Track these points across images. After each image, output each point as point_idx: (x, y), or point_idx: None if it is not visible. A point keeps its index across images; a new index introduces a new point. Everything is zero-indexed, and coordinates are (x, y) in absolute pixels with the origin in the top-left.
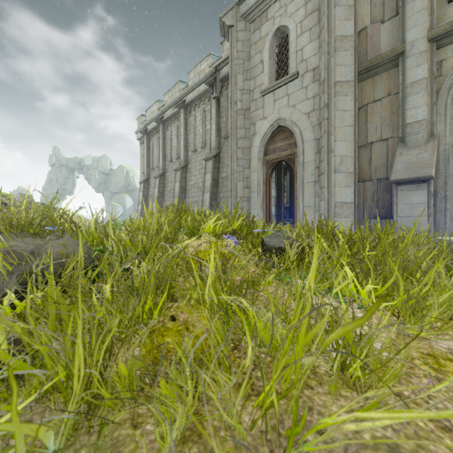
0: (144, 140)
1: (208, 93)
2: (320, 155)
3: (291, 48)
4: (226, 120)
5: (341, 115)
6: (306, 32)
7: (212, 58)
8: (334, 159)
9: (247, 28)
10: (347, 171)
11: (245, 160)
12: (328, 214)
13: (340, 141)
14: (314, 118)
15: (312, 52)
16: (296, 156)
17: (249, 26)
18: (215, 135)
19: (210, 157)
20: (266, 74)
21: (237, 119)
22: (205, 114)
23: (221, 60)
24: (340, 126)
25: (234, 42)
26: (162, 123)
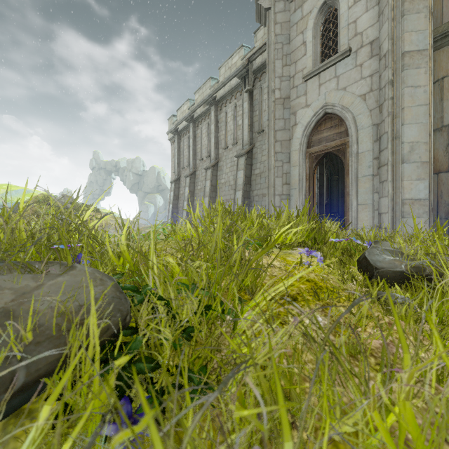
0: (175, 140)
1: (240, 87)
2: (381, 143)
3: (341, 22)
4: (260, 114)
5: (411, 92)
6: (360, 1)
7: (244, 50)
8: (401, 147)
9: (286, 8)
10: (420, 161)
11: (284, 154)
12: (393, 214)
13: (410, 125)
14: (372, 100)
15: (369, 23)
16: (348, 146)
17: (289, 6)
18: (248, 130)
19: (242, 153)
20: (309, 56)
21: (275, 110)
22: (237, 109)
23: (255, 50)
24: (410, 106)
25: (272, 25)
26: (192, 122)
